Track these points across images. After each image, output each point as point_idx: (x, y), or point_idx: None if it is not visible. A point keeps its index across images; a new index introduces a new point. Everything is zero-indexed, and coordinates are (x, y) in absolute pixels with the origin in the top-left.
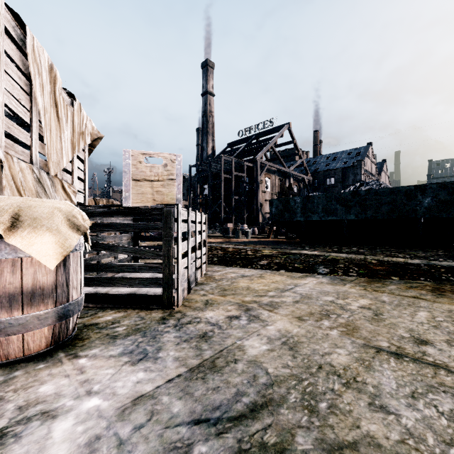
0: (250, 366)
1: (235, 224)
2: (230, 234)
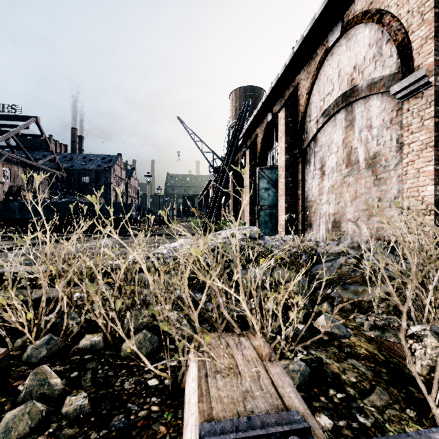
0: None
1: None
2: None
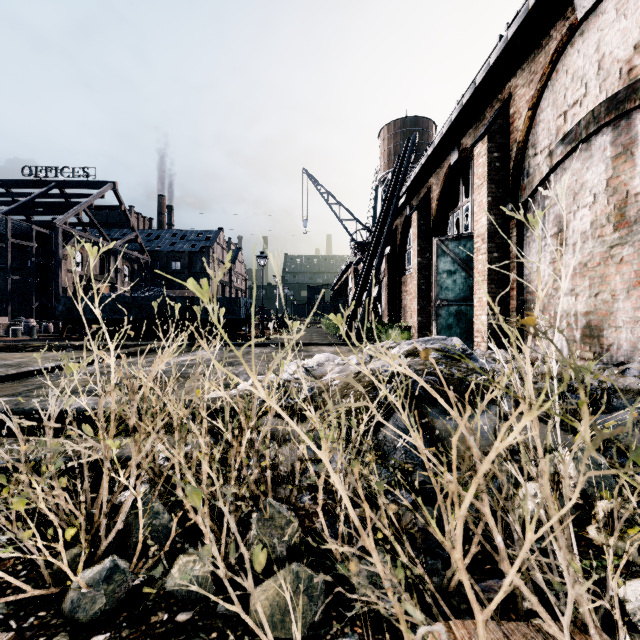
0: (4, 363)
1: (15, 318)
2: (3, 333)
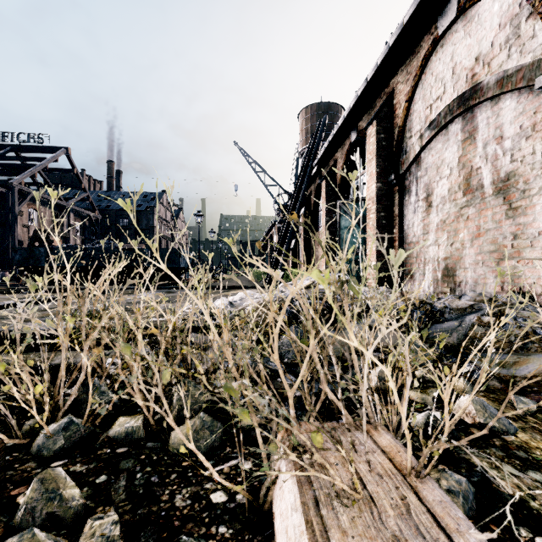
0: None
1: None
2: None
